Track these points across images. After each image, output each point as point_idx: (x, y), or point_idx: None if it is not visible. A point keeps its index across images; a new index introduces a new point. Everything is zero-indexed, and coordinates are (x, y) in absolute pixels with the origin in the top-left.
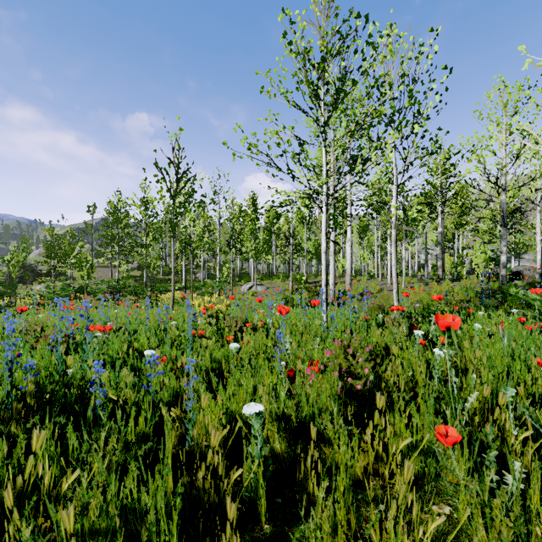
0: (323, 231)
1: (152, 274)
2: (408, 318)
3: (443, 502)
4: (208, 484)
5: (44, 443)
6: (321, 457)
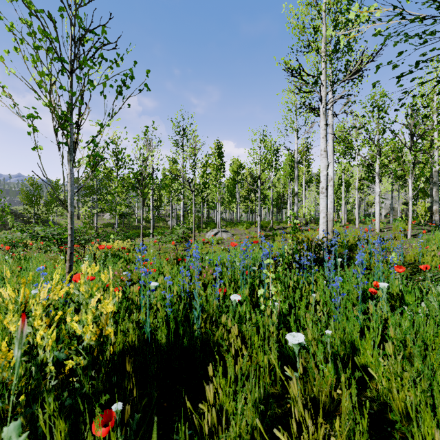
0: None
1: (128, 222)
2: None
3: None
4: None
5: None
6: None
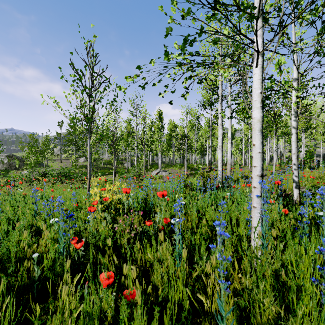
0: (256, 95)
1: (96, 164)
2: None
3: None
4: None
5: None
6: None
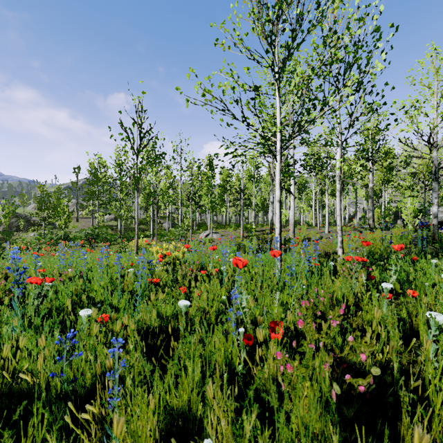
0: (277, 180)
1: (126, 224)
2: (366, 267)
3: None
4: None
5: None
6: None
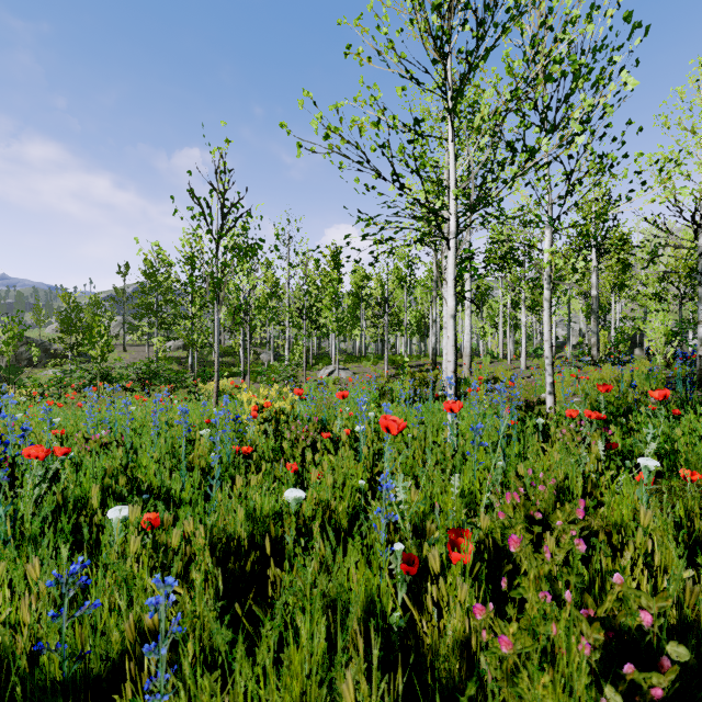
0: (449, 281)
1: (201, 355)
2: (604, 428)
3: None
4: None
5: None
6: None
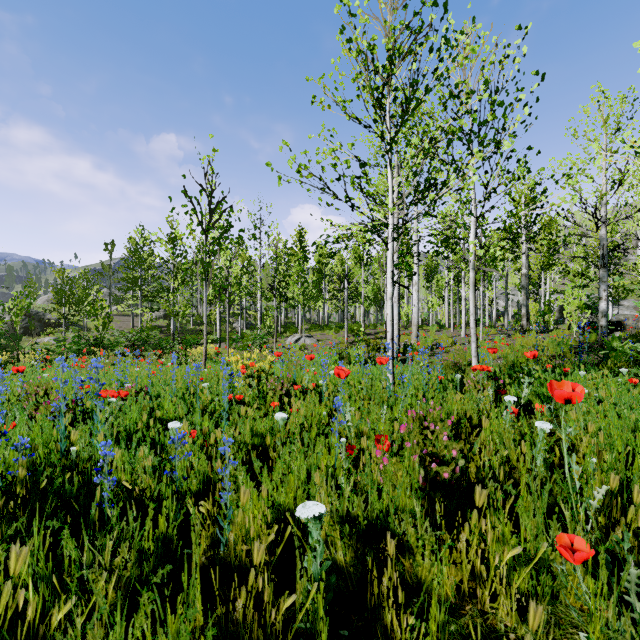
0: (388, 273)
1: (180, 324)
2: (495, 379)
3: (566, 638)
4: (250, 616)
5: (25, 562)
6: (398, 570)
